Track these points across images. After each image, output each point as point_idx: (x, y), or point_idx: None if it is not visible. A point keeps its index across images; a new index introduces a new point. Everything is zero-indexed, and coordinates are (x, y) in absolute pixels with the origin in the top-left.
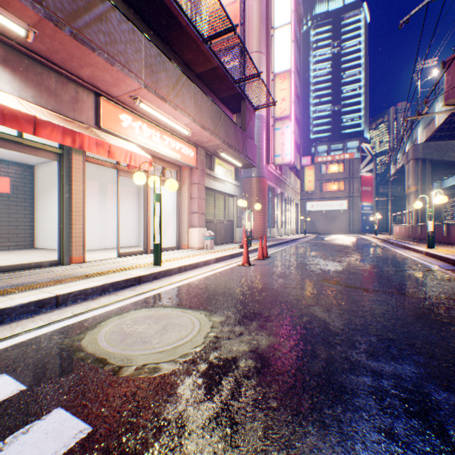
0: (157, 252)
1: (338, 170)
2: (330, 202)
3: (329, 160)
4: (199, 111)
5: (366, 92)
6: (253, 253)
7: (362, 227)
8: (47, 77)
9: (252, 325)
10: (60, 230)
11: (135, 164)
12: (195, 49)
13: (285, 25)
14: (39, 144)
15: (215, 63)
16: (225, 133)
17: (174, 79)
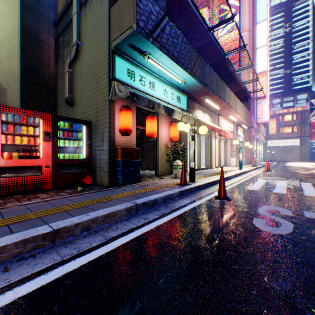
0: (240, 165)
1: (292, 119)
2: (285, 140)
3: (285, 112)
4: (242, 112)
5: (313, 57)
6: (258, 169)
7: (311, 157)
8: (212, 115)
9: (294, 178)
10: (208, 158)
11: (230, 137)
12: (236, 86)
13: (263, 46)
14: (206, 133)
15: (242, 88)
16: (246, 117)
17: (238, 105)
